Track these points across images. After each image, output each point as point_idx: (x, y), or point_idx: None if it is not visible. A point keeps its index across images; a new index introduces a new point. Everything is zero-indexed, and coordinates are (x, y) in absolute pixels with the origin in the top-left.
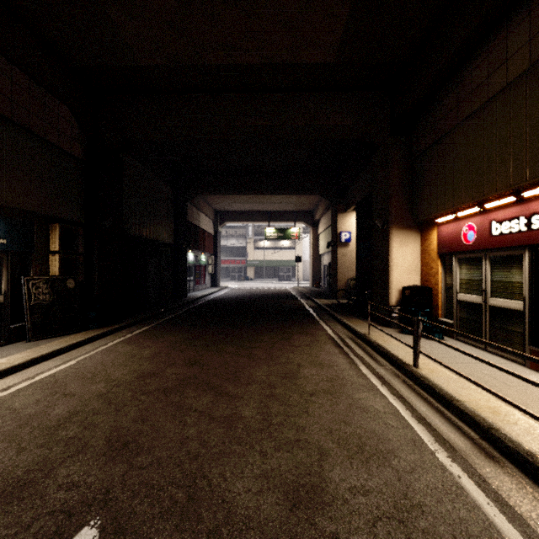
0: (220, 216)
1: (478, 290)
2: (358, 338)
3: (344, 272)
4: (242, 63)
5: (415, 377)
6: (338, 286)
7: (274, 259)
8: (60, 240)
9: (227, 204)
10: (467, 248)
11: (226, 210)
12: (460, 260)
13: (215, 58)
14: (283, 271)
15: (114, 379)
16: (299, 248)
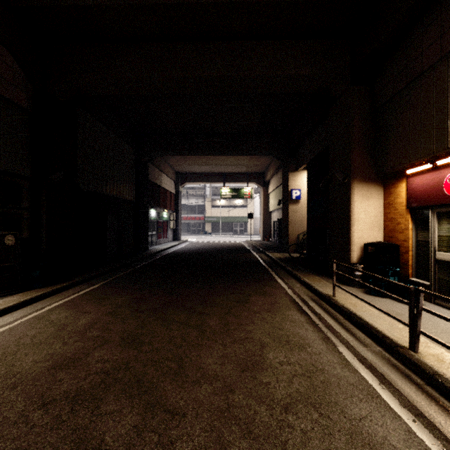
0: (180, 177)
1: None
2: (322, 300)
3: (294, 227)
4: (196, 2)
5: (424, 372)
6: (289, 241)
7: (228, 216)
8: None
9: (187, 166)
10: None
11: (186, 171)
12: (439, 214)
13: None
14: (237, 226)
15: (18, 371)
16: (250, 207)
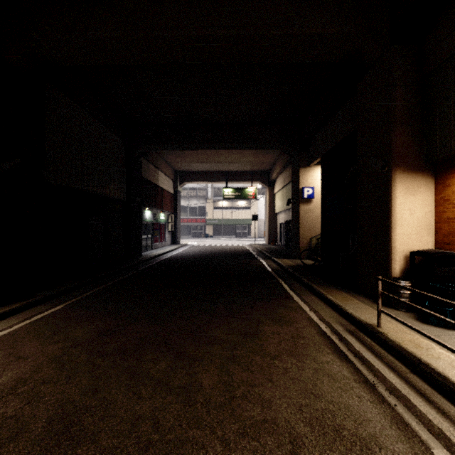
0: (180, 176)
1: None
2: (362, 333)
3: (306, 230)
4: None
5: None
6: (300, 245)
7: (231, 218)
8: None
9: (186, 163)
10: None
11: (185, 170)
12: None
13: None
14: (240, 229)
15: None
16: (254, 208)
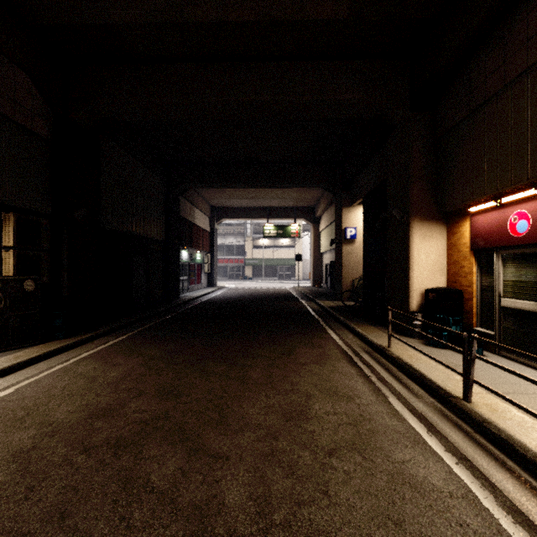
0: (216, 212)
1: (533, 295)
2: (376, 352)
3: (349, 271)
4: (236, 20)
5: (474, 420)
6: (342, 287)
7: (273, 258)
8: (15, 233)
9: (224, 199)
10: (517, 241)
11: (222, 206)
12: (504, 257)
13: (202, 13)
14: (282, 270)
15: (53, 421)
16: (299, 247)
